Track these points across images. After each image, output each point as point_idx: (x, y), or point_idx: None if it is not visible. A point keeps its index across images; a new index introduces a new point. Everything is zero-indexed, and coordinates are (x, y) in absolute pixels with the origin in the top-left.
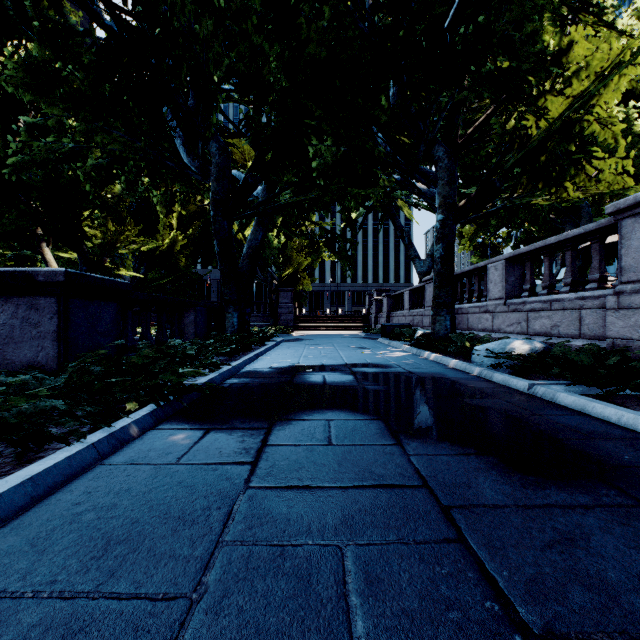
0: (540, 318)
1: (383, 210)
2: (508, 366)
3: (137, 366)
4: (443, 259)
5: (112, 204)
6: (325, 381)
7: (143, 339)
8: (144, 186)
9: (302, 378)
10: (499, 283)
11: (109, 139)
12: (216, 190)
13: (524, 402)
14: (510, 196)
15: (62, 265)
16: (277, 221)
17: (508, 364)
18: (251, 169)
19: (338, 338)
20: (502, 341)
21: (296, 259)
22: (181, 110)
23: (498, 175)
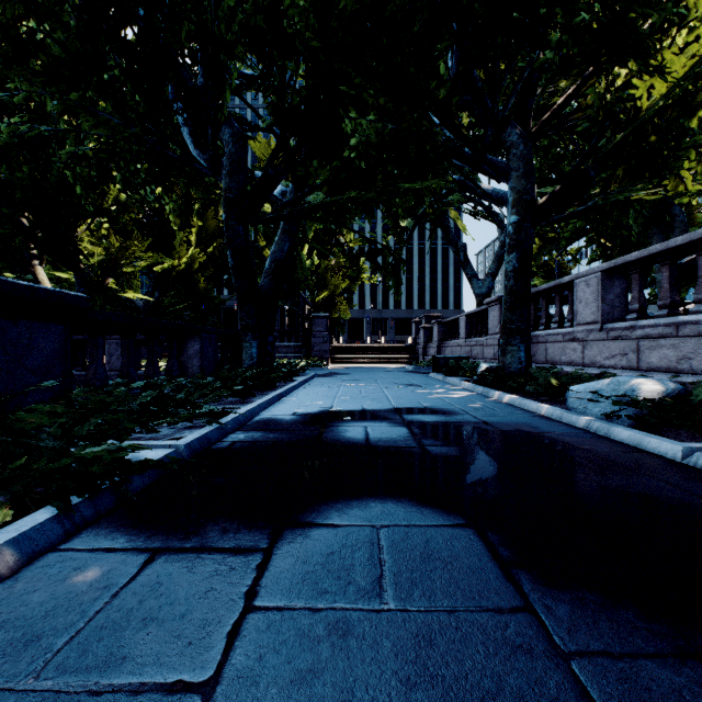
0: (659, 348)
1: (433, 222)
2: (631, 416)
3: (59, 426)
4: (517, 273)
5: (115, 215)
6: (368, 438)
7: (123, 376)
8: (157, 197)
9: (335, 432)
10: (592, 303)
11: (94, 122)
12: (229, 187)
13: (695, 484)
14: (602, 193)
15: (66, 288)
16: (309, 235)
17: (627, 412)
18: (272, 158)
19: (381, 372)
20: (612, 379)
21: (332, 281)
22: (186, 87)
23: (592, 161)
